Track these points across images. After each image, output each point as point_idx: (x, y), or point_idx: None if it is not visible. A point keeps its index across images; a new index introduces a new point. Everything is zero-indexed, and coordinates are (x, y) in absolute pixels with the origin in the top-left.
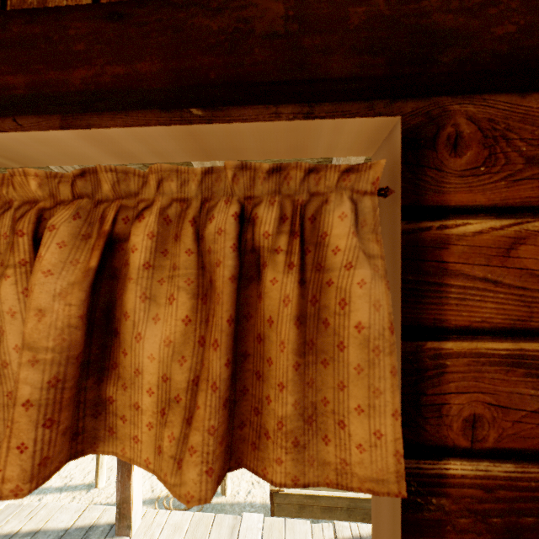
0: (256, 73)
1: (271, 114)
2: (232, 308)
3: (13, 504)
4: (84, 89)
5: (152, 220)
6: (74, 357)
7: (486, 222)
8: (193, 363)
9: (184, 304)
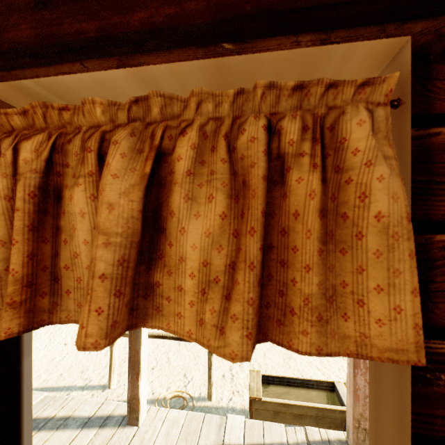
0: (285, 2)
1: (292, 43)
2: (264, 203)
3: (49, 395)
4: (142, 29)
5: (194, 134)
6: (136, 243)
7: None
8: (228, 251)
9: (221, 202)
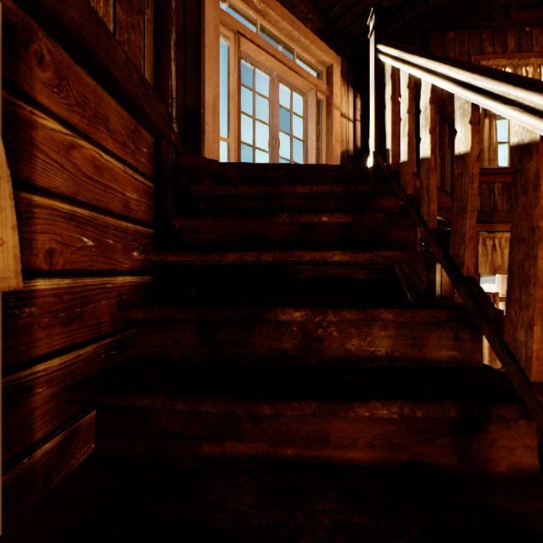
0: None
1: None
2: None
3: None
4: None
5: None
6: None
7: (58, 126)
8: None
9: None
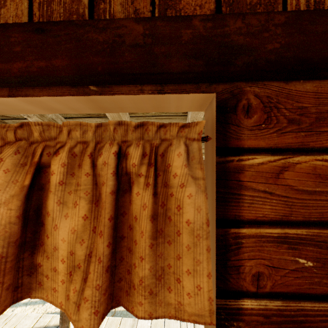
0: (126, 68)
1: (138, 90)
2: (111, 211)
3: None
4: (20, 75)
5: (64, 155)
6: (13, 242)
7: (265, 157)
8: (89, 243)
9: (84, 207)
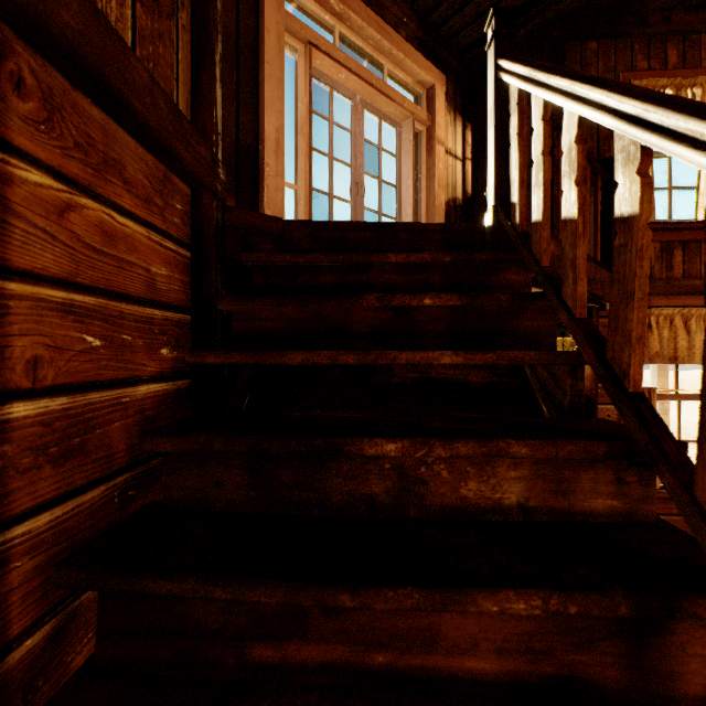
0: None
1: None
2: None
3: None
4: None
5: None
6: None
7: (47, 179)
8: None
9: None
